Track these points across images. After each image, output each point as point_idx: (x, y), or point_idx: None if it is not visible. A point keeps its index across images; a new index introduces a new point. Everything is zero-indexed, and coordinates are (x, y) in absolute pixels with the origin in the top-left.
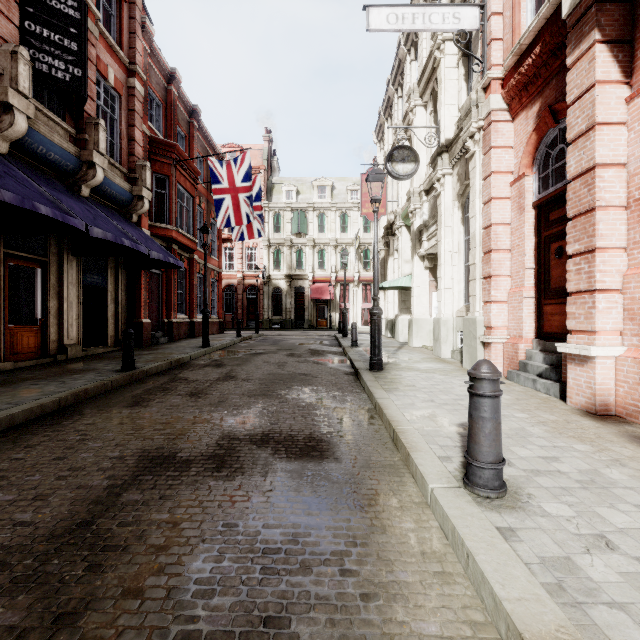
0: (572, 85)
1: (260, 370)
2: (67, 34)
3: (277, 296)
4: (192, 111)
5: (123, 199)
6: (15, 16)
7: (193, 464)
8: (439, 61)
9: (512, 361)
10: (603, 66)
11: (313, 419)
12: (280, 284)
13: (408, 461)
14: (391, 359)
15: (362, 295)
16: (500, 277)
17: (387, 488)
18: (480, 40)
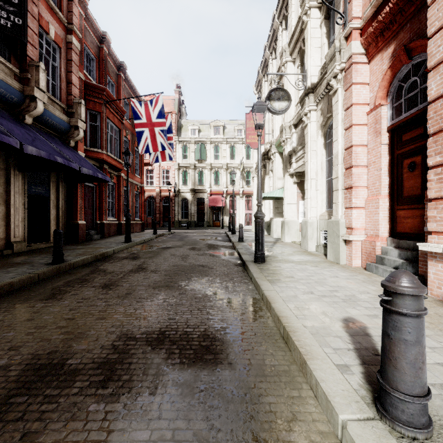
0: (433, 19)
1: (167, 262)
2: None
3: (185, 204)
4: (120, 66)
5: (62, 128)
6: None
7: (79, 376)
8: (306, 24)
9: (370, 255)
10: None
11: (208, 312)
12: (187, 196)
13: (304, 369)
14: (270, 252)
15: (245, 204)
16: (359, 188)
17: (287, 409)
18: None
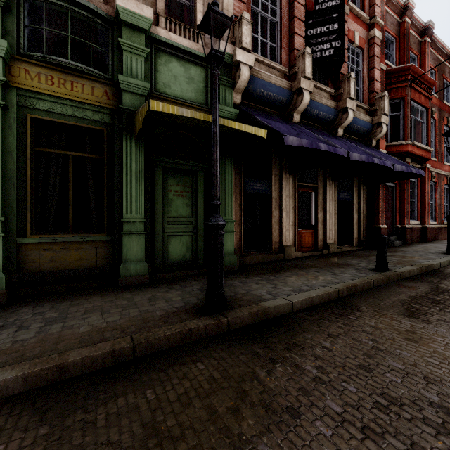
0: None
1: None
2: (331, 21)
3: None
4: (423, 30)
5: (365, 130)
6: (303, 32)
7: None
8: None
9: None
10: None
11: None
12: None
13: None
14: None
15: None
16: None
17: None
18: None
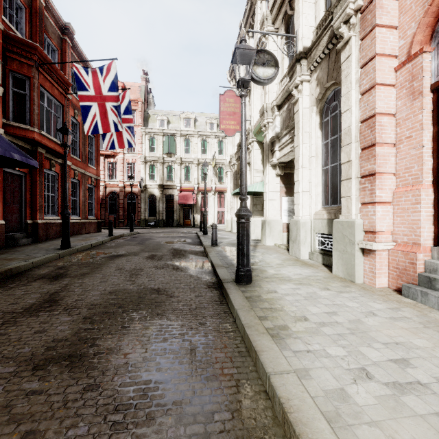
0: None
1: (103, 285)
2: None
3: (152, 201)
4: (65, 28)
5: None
6: None
7: None
8: None
9: (405, 272)
10: None
11: None
12: (154, 192)
13: None
14: (253, 262)
15: (217, 201)
16: (384, 175)
17: None
18: None
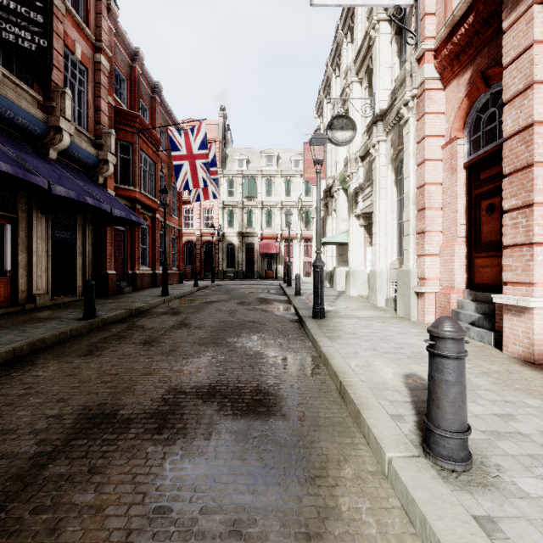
0: (508, 47)
1: (212, 318)
2: (33, 7)
3: (230, 251)
4: (154, 87)
5: (90, 163)
6: None
7: (133, 424)
8: (374, 39)
9: (444, 310)
10: (541, 26)
11: (260, 369)
12: (233, 240)
13: (358, 419)
14: (331, 307)
15: (304, 250)
16: (433, 232)
17: (338, 453)
18: (414, 16)
